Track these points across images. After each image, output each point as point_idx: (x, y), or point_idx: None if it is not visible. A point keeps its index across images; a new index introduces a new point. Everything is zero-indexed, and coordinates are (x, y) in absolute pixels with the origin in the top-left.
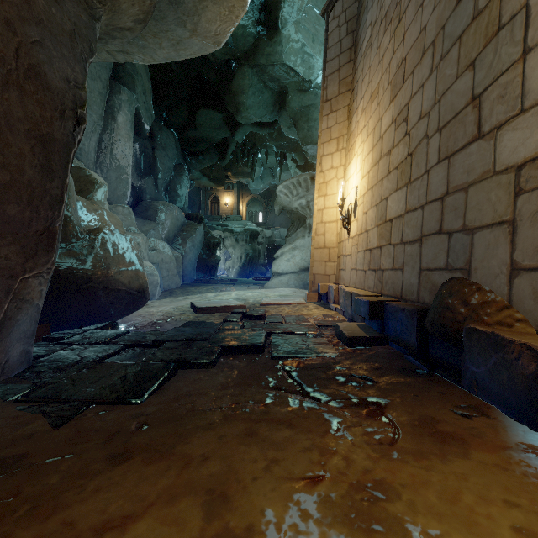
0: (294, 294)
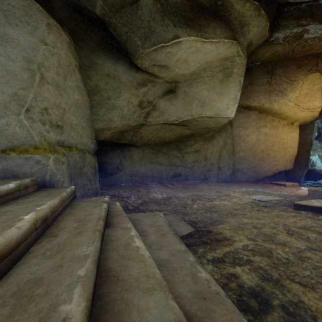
0: None
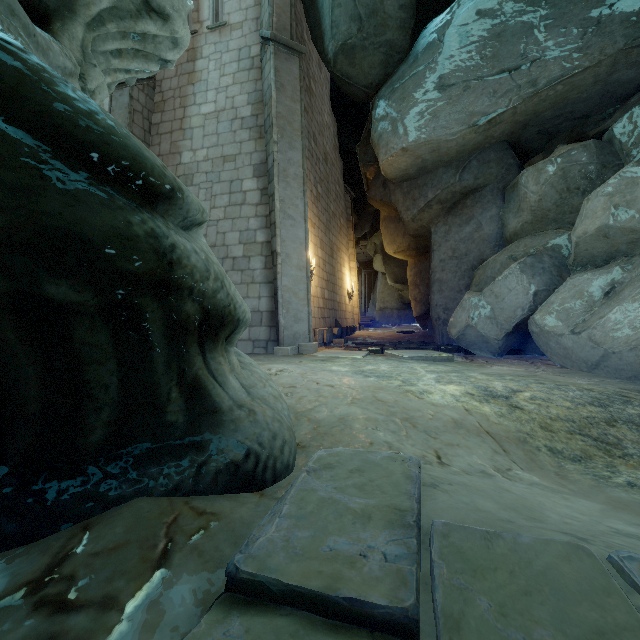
0: (300, 361)
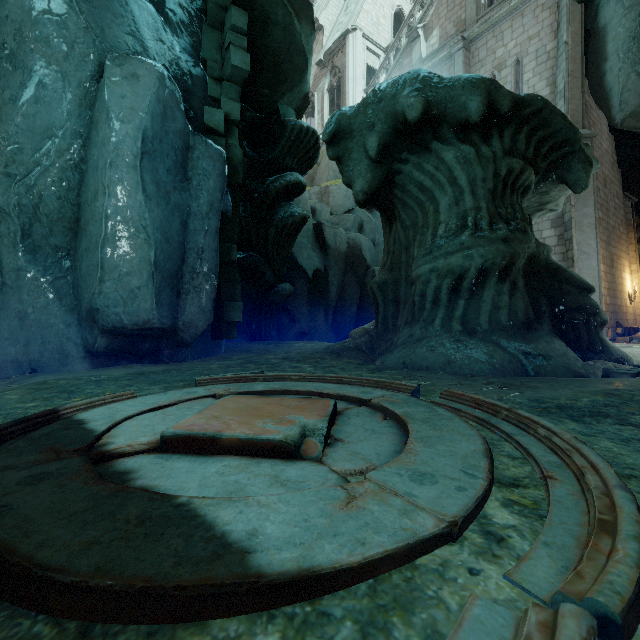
0: None
